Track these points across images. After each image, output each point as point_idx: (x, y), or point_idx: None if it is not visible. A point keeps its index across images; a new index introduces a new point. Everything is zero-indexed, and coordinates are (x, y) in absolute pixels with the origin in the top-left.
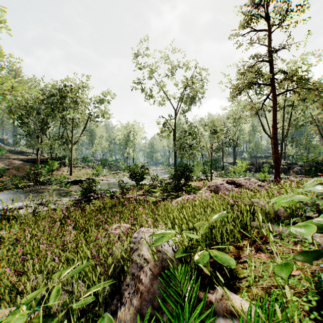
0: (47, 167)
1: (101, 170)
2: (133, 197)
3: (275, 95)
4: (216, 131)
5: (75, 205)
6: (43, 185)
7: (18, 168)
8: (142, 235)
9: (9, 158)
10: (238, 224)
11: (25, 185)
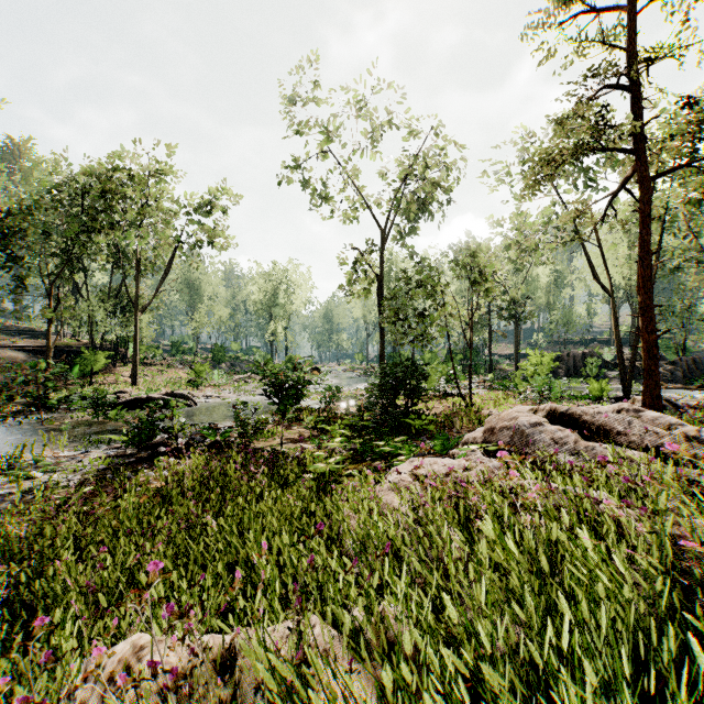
0: (80, 365)
1: (206, 372)
2: (274, 447)
3: (646, 178)
4: (485, 279)
5: (109, 472)
6: (53, 413)
7: (11, 369)
8: None
9: None
10: None
11: (11, 411)
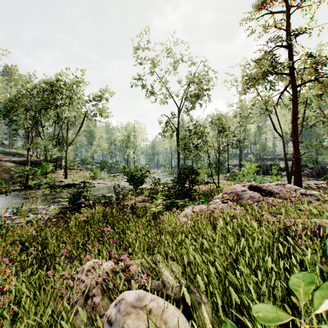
0: (41, 169)
1: (98, 172)
2: (131, 204)
3: (295, 85)
4: (225, 130)
5: (60, 214)
6: (31, 190)
7: (9, 171)
8: (123, 320)
9: (0, 159)
10: (319, 279)
11: (12, 189)
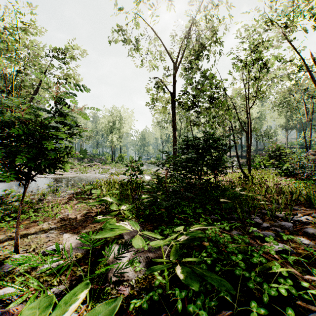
0: None
1: None
2: None
3: None
4: (267, 69)
5: None
6: None
7: None
8: None
9: None
10: None
11: None
